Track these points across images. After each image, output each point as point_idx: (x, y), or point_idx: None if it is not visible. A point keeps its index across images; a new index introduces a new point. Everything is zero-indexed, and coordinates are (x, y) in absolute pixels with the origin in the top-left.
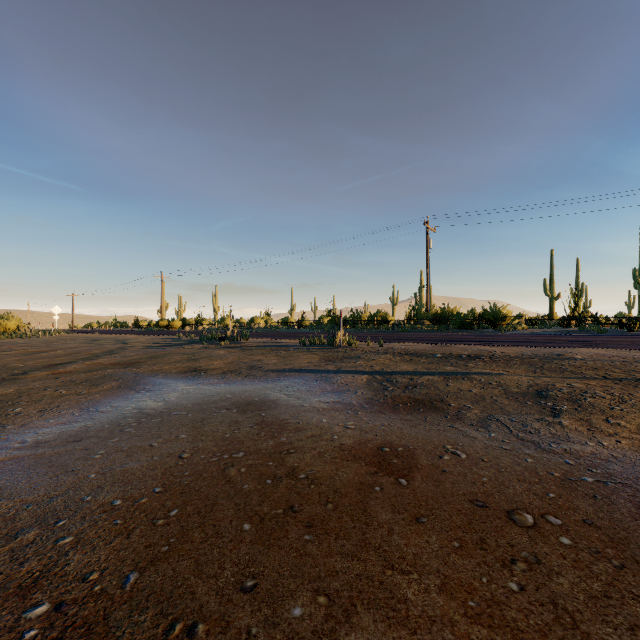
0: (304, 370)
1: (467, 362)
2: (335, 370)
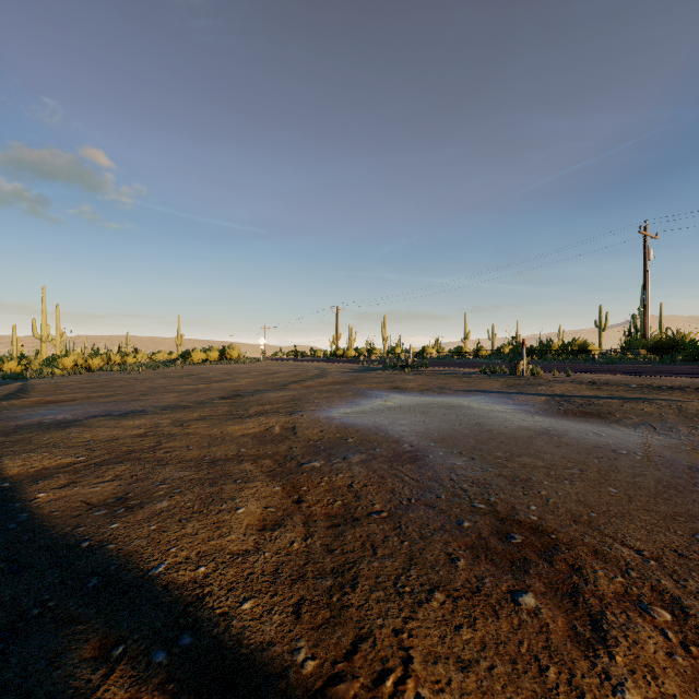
0: (488, 391)
1: (662, 391)
2: (516, 392)
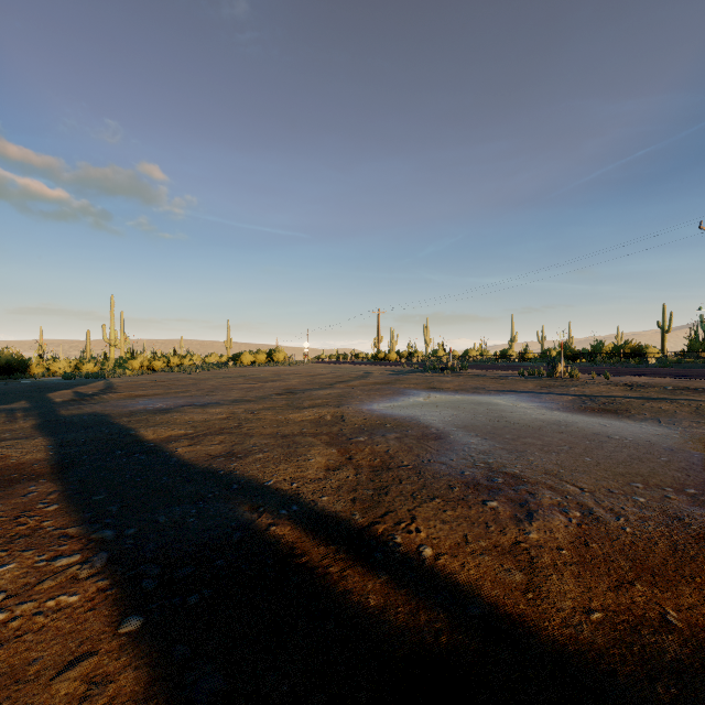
0: (519, 391)
1: (694, 393)
2: (547, 392)
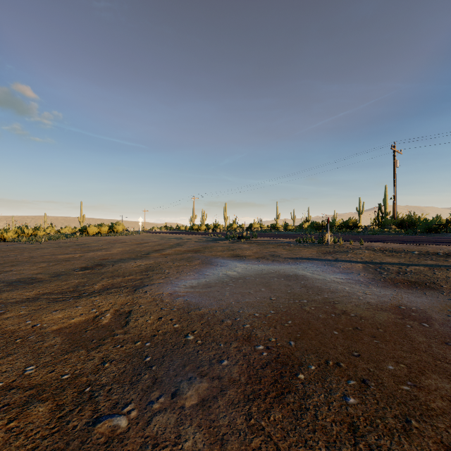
0: (311, 258)
1: (446, 258)
2: (334, 259)
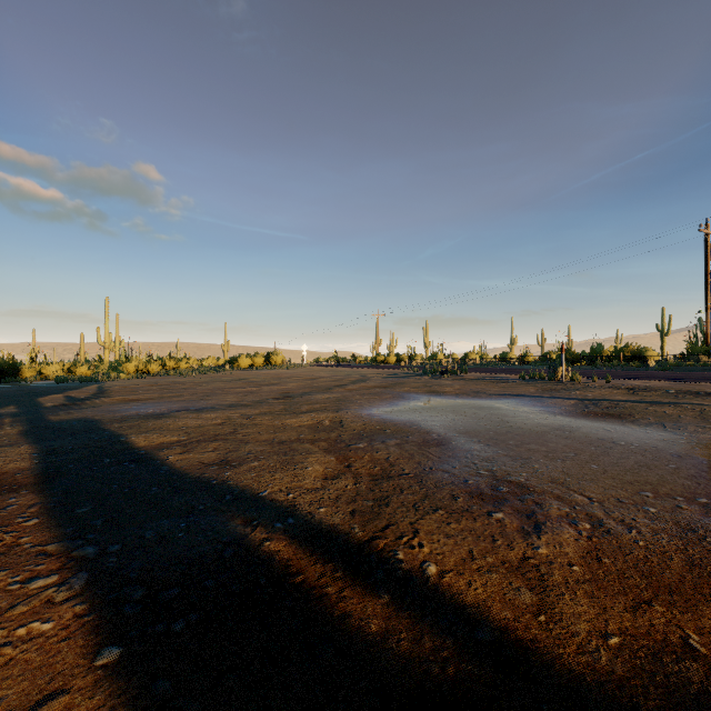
0: (521, 395)
1: (696, 397)
2: (548, 396)
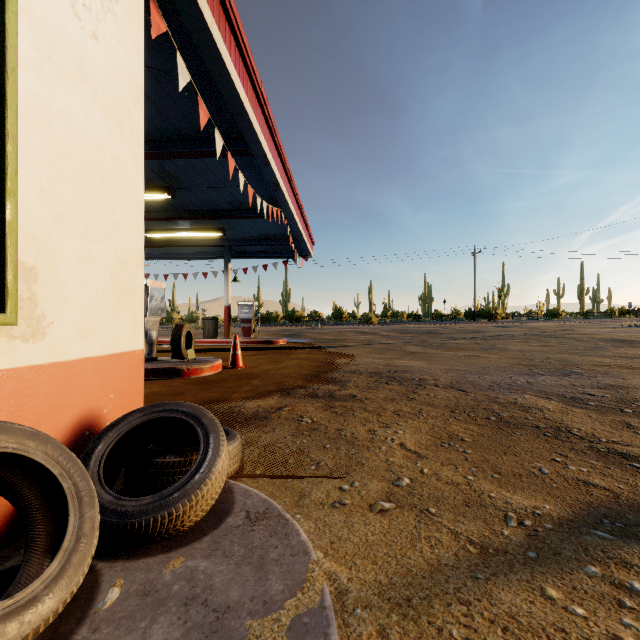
0: None
1: None
2: None
